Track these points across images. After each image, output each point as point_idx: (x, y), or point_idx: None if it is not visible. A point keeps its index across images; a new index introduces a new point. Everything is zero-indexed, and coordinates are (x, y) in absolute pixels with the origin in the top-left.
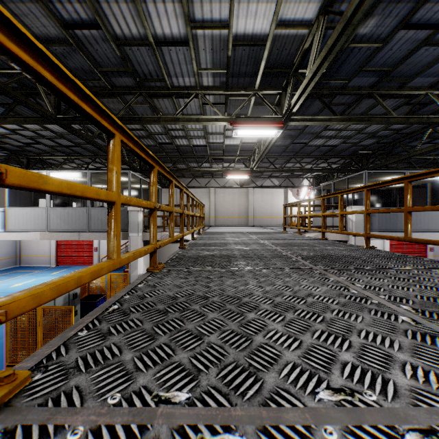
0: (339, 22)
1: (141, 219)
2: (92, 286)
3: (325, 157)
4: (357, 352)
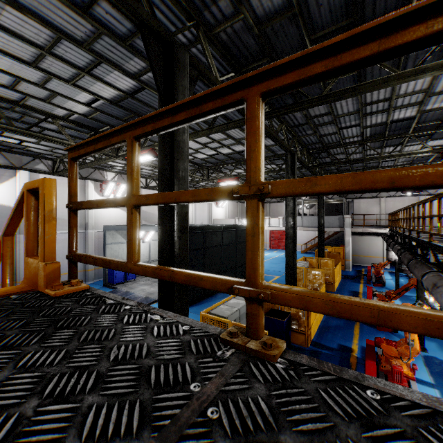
0: None
1: (351, 221)
2: None
3: None
4: None
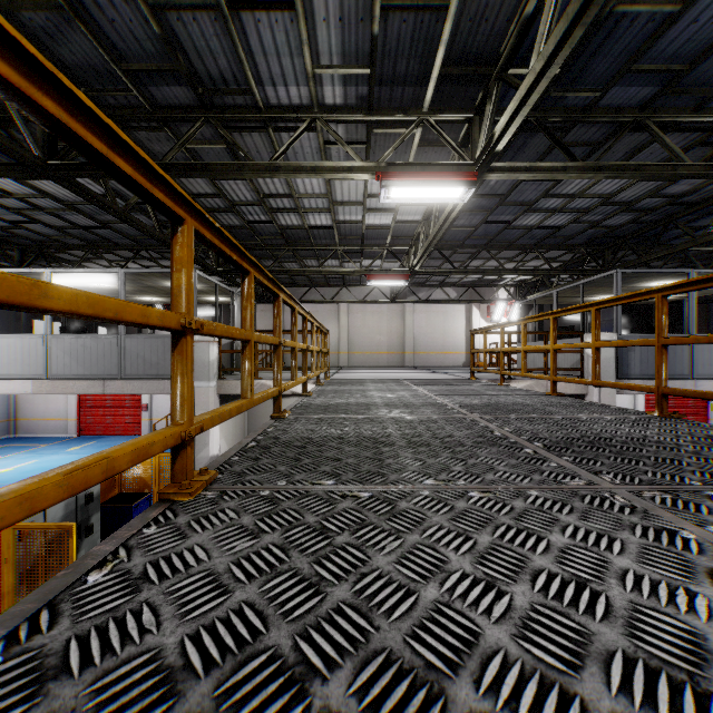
0: None
1: (215, 357)
2: (127, 477)
3: (540, 248)
4: None
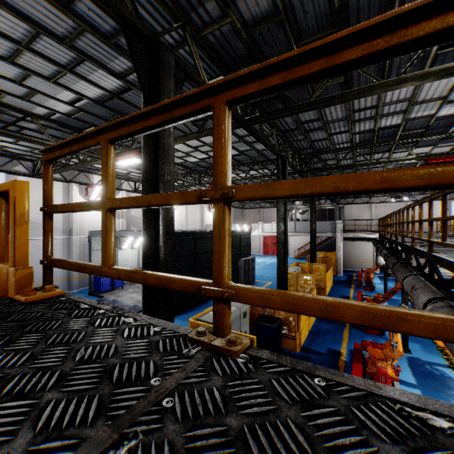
0: None
1: (342, 227)
2: None
3: None
4: None
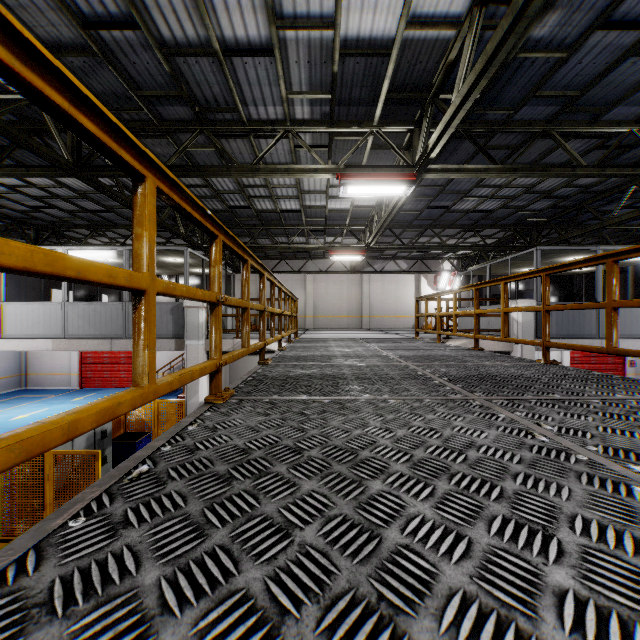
0: (505, 16)
1: (204, 320)
2: (131, 419)
3: (476, 228)
4: (577, 565)
